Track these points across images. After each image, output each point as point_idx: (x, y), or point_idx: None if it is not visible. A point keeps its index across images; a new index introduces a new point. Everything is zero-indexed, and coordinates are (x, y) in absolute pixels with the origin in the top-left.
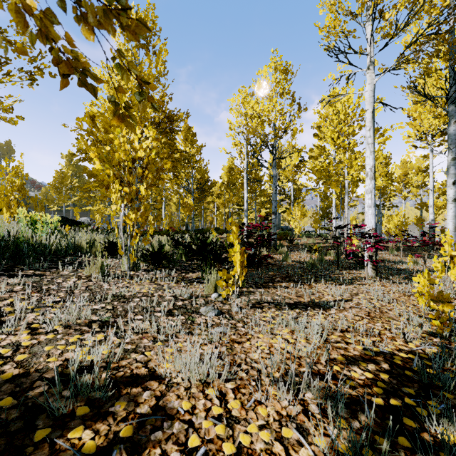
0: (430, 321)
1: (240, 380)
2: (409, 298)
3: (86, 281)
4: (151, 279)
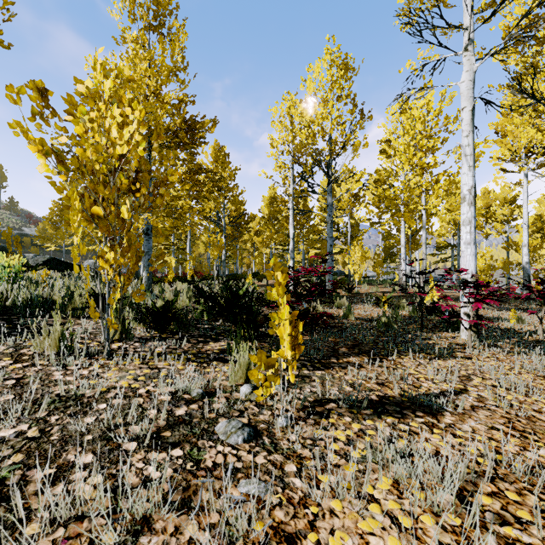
0: None
1: None
2: None
3: (26, 366)
4: (144, 357)
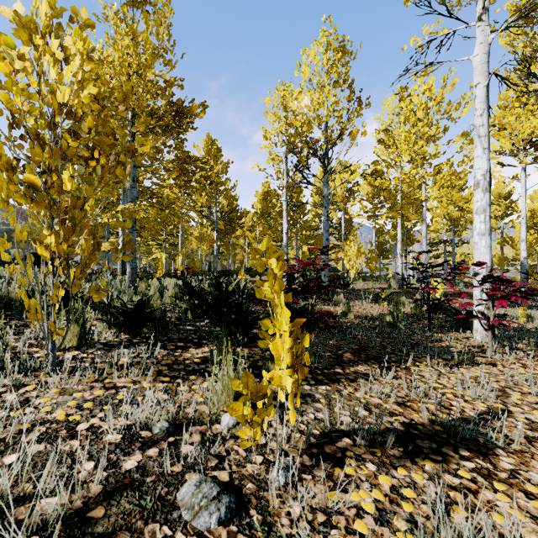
0: None
1: None
2: None
3: None
4: (102, 371)
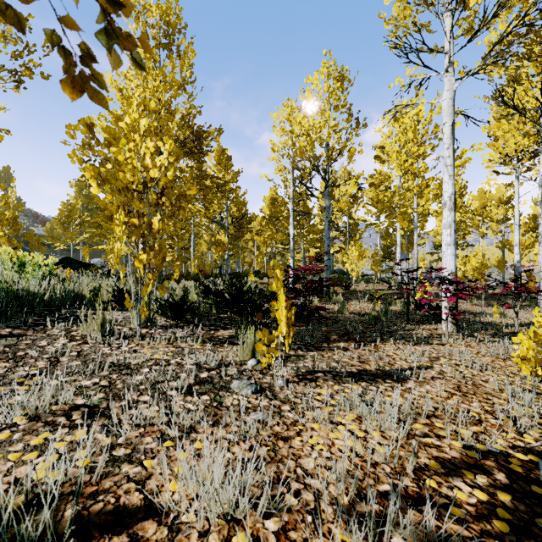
0: None
1: (288, 512)
2: (505, 363)
3: (80, 344)
4: (169, 339)
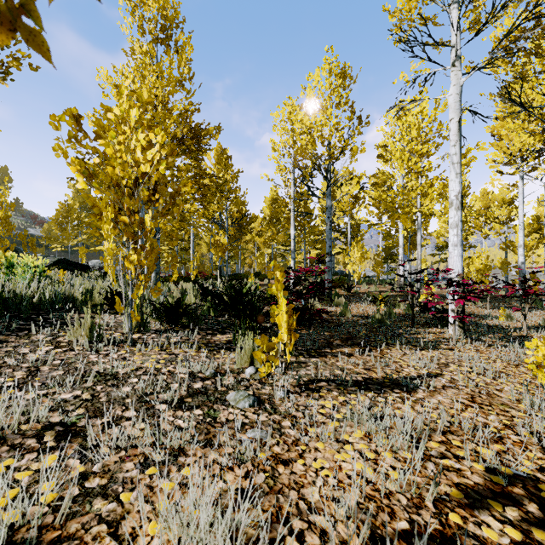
0: None
1: None
2: (517, 369)
3: (65, 351)
4: (162, 345)
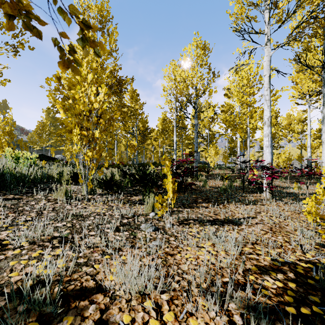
0: (319, 235)
1: (173, 291)
2: (299, 215)
3: (53, 203)
4: (104, 201)
